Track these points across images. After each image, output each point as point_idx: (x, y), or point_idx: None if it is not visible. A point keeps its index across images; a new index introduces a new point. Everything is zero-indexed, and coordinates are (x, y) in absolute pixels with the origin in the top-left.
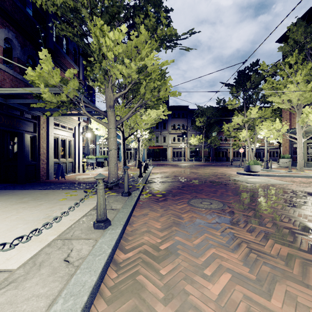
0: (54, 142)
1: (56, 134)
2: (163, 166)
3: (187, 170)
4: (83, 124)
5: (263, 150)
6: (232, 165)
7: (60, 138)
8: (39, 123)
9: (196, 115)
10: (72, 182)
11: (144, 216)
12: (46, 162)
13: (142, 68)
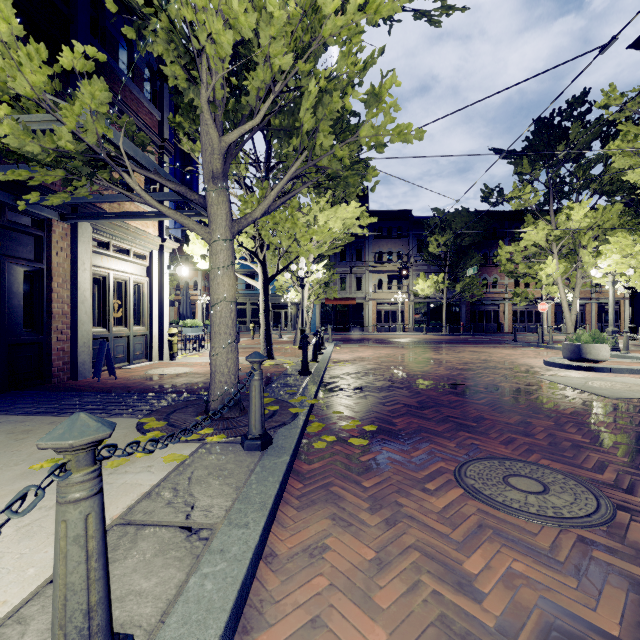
0: (98, 287)
1: (100, 268)
2: (356, 343)
3: (415, 354)
4: (171, 245)
5: (584, 307)
6: (516, 340)
7: (113, 278)
8: (49, 238)
9: (430, 231)
10: (129, 388)
11: (309, 563)
12: (69, 336)
13: (305, 45)
